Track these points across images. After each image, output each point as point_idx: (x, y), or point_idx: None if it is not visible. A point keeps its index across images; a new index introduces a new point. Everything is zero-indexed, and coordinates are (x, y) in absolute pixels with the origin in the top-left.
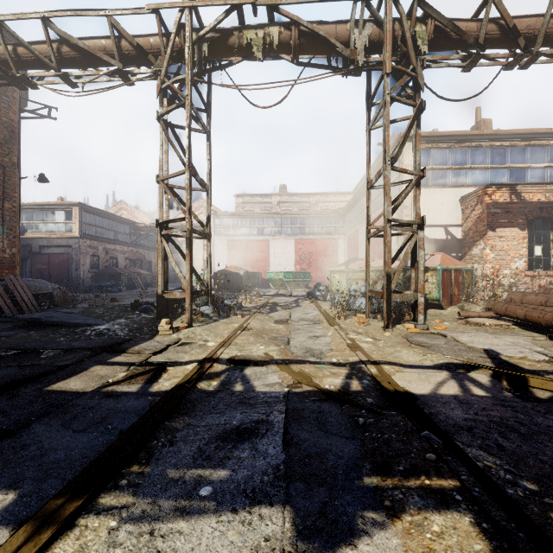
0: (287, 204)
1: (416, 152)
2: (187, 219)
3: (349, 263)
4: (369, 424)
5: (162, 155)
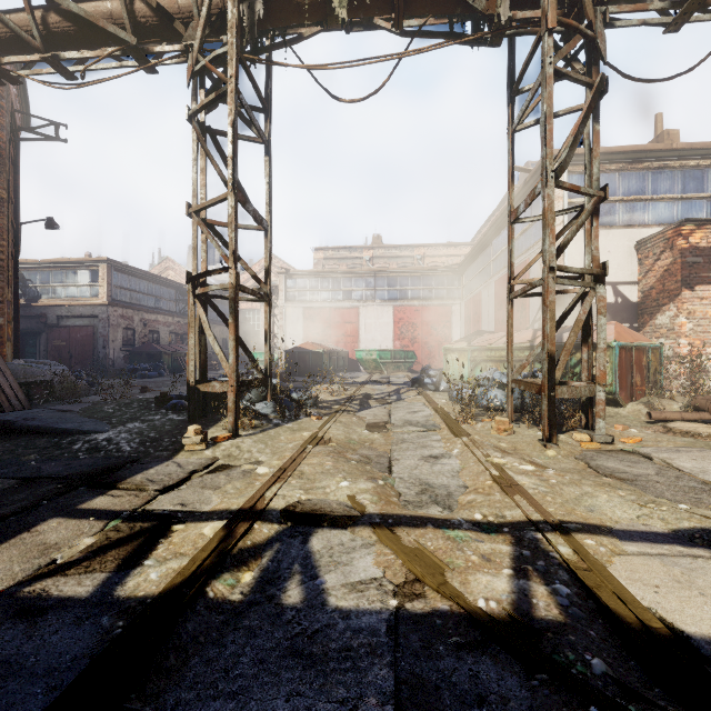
0: (382, 260)
1: (593, 160)
2: (230, 269)
3: (472, 337)
4: None
5: (195, 174)
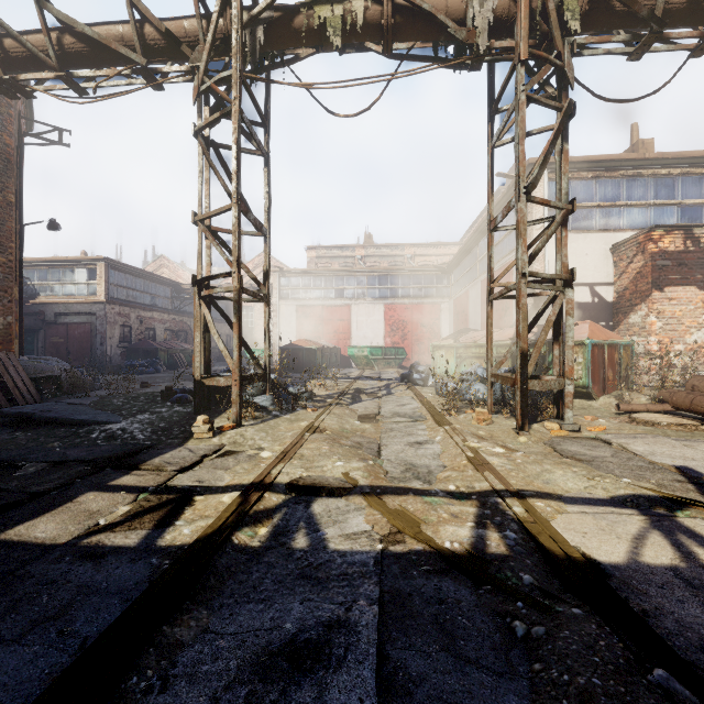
0: (374, 258)
1: (562, 176)
2: (234, 273)
3: (459, 335)
4: (536, 639)
5: (200, 185)
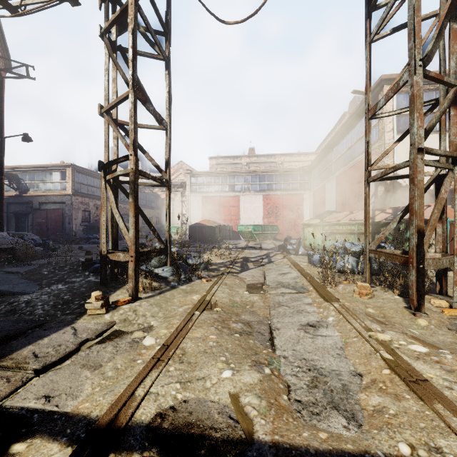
0: (255, 164)
1: (450, 56)
2: (130, 155)
3: (323, 216)
4: None
5: (107, 81)
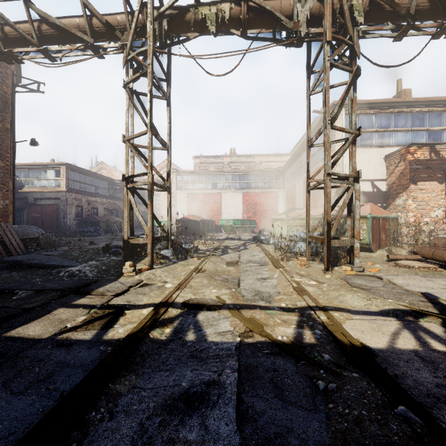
0: (236, 164)
1: (353, 113)
2: (148, 173)
3: (289, 212)
4: (331, 390)
5: (127, 118)
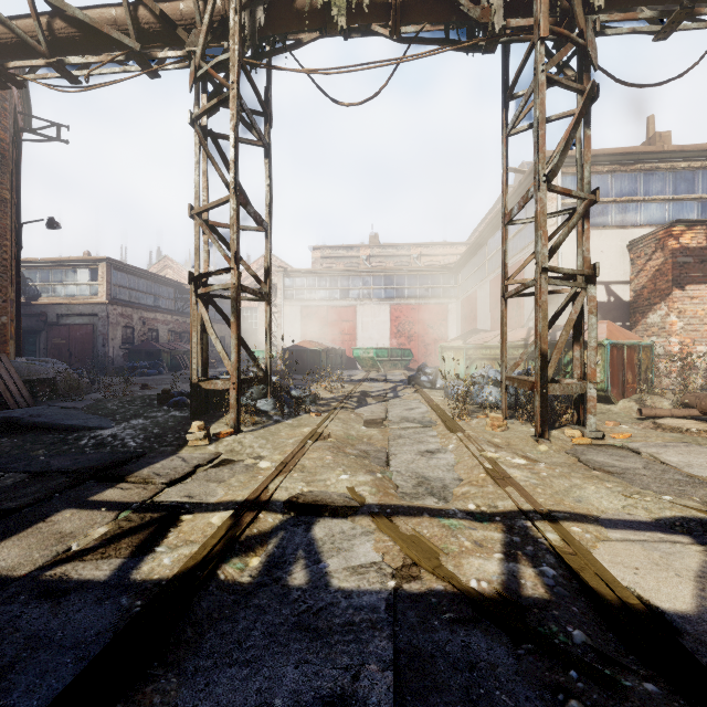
0: (379, 258)
1: (584, 164)
2: (232, 269)
3: (468, 336)
4: None
5: (197, 176)
